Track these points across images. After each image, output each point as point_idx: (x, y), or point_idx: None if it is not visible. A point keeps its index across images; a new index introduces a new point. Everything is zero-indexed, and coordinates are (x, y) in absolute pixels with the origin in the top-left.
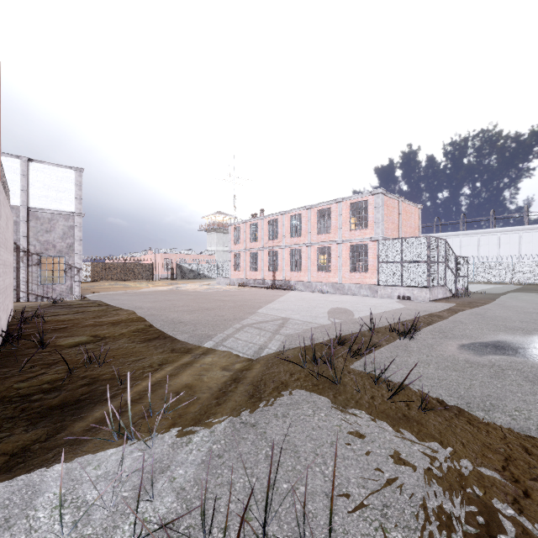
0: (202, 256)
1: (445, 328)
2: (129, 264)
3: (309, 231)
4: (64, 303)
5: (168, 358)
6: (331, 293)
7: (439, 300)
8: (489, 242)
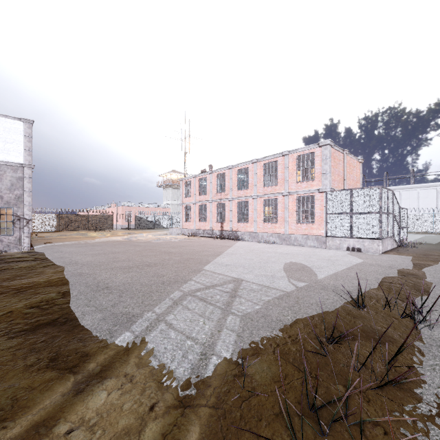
0: (158, 209)
1: None
2: (91, 215)
3: (256, 184)
4: (0, 256)
5: (22, 394)
6: (277, 244)
7: (389, 252)
8: (410, 196)
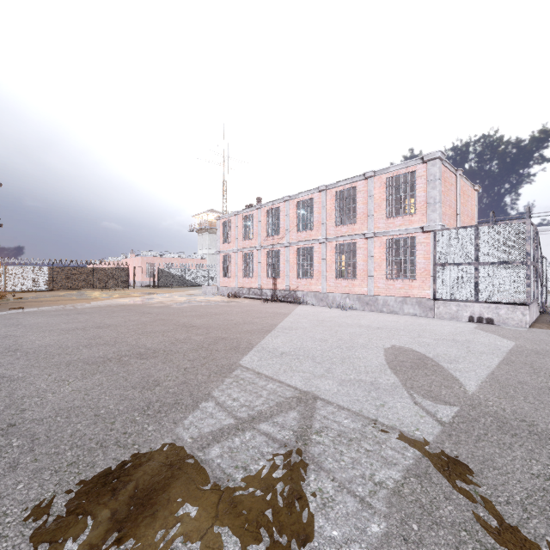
0: (191, 260)
1: None
2: (98, 269)
3: (324, 222)
4: None
5: None
6: (357, 310)
7: (538, 324)
8: None
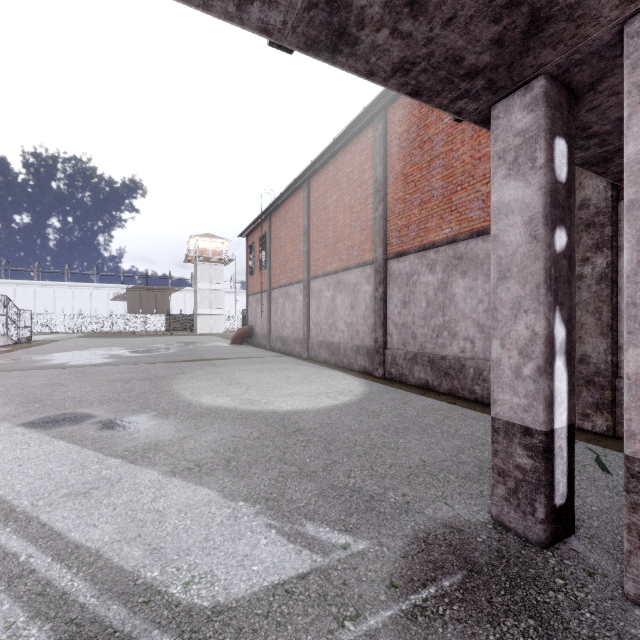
0: None
1: None
2: None
3: None
4: None
5: None
6: None
7: None
8: (65, 295)
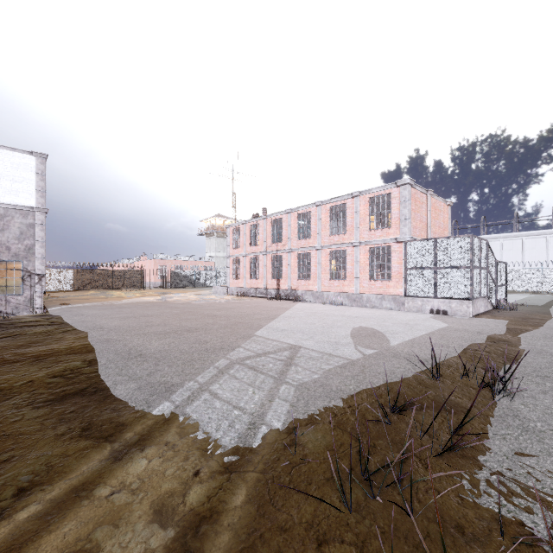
0: (200, 263)
1: (539, 366)
2: (117, 271)
3: (320, 232)
4: (9, 319)
5: (56, 461)
6: (346, 305)
7: (482, 315)
8: (513, 247)
